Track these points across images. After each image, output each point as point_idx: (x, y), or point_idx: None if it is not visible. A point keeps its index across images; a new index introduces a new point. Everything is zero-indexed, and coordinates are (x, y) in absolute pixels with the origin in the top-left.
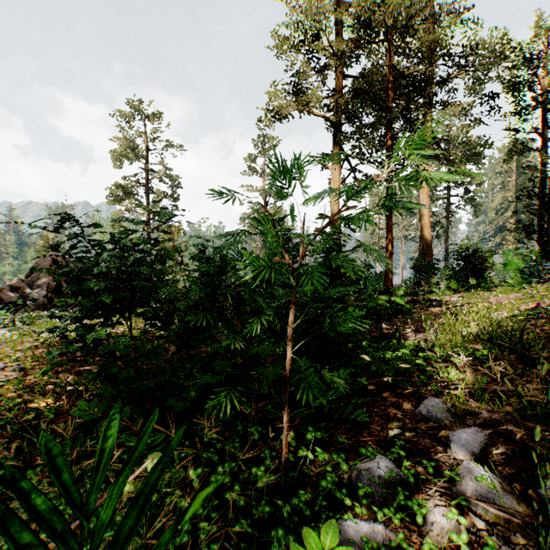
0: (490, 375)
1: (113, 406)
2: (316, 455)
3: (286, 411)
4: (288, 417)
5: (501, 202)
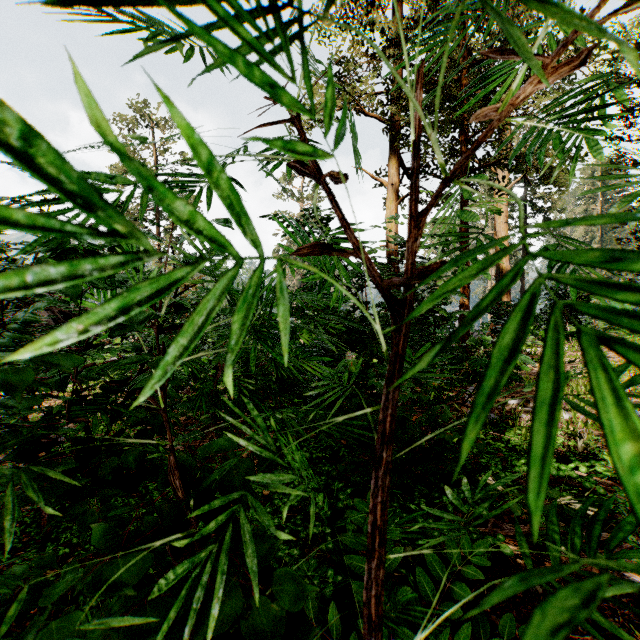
0: None
1: None
2: None
3: None
4: None
5: (584, 233)
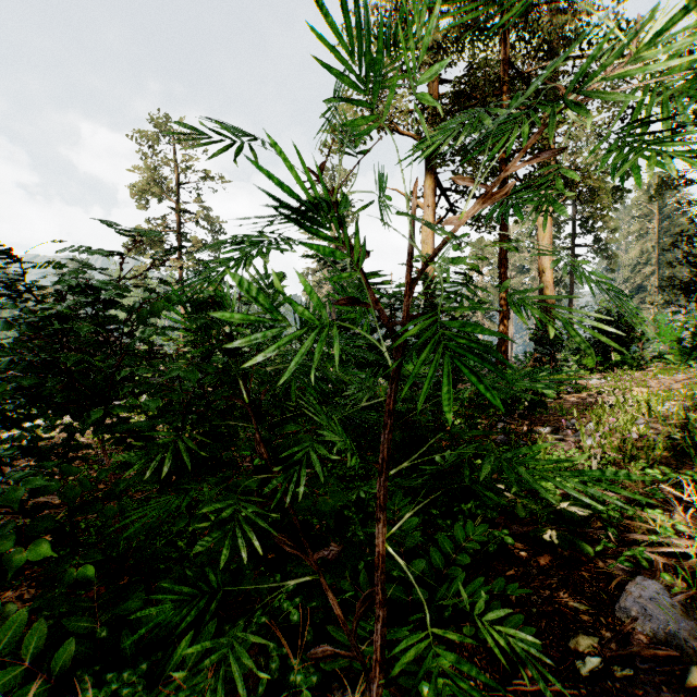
0: None
1: (8, 622)
2: None
3: (375, 686)
4: None
5: (639, 254)
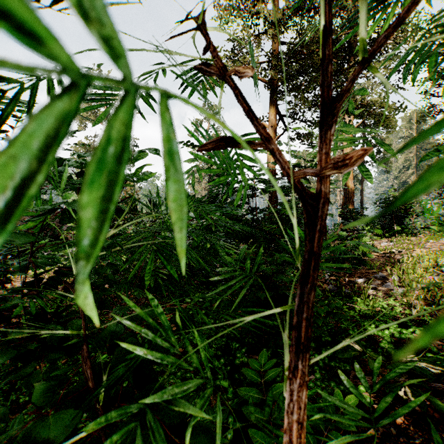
0: None
1: None
2: None
3: None
4: None
5: (404, 162)
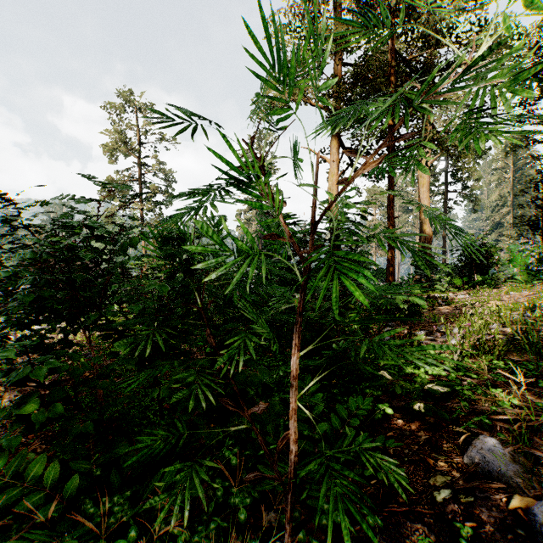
0: (542, 396)
1: (33, 462)
2: (333, 542)
3: (290, 496)
4: (293, 506)
5: (497, 198)
